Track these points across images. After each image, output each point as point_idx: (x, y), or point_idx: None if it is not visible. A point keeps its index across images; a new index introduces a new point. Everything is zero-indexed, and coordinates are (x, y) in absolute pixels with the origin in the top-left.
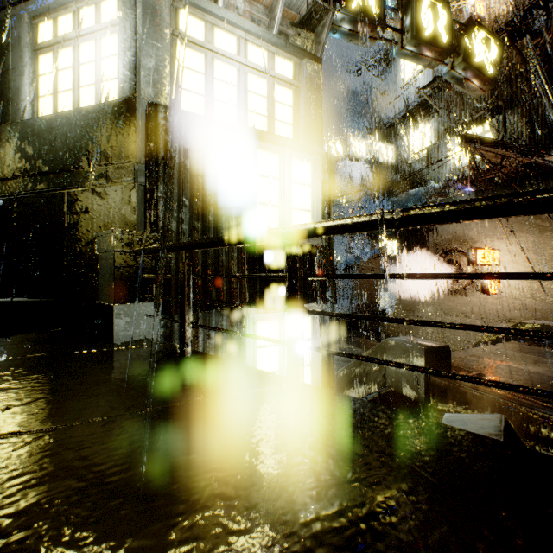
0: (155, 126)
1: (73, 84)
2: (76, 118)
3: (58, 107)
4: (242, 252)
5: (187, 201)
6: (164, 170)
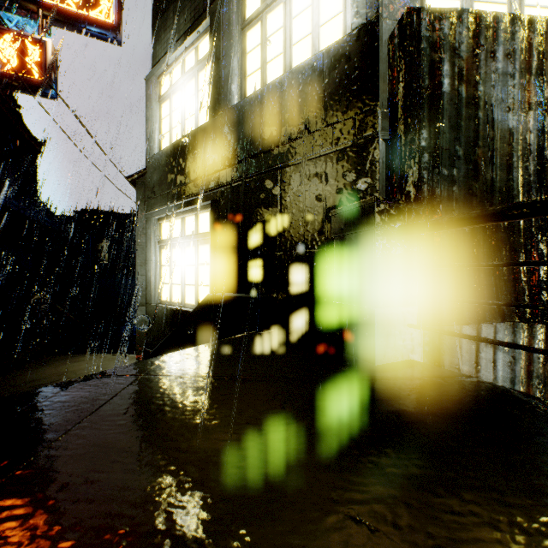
0: (417, 42)
1: (284, 45)
2: (291, 81)
3: (266, 80)
4: (546, 227)
5: (459, 150)
6: (429, 106)
